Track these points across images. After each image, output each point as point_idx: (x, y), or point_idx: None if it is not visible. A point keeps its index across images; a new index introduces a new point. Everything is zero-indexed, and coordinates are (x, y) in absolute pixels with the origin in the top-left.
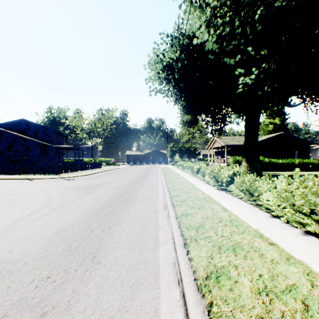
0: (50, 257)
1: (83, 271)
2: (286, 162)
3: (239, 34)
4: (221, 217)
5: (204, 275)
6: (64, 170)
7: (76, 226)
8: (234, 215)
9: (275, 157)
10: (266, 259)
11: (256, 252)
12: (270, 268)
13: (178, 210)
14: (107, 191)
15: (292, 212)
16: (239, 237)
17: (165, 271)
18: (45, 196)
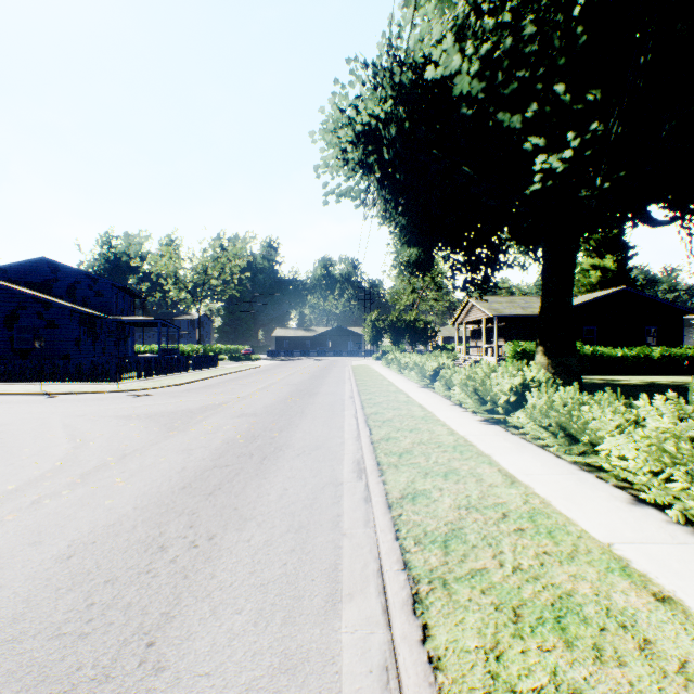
0: (21, 645)
1: None
2: (633, 355)
3: (535, 52)
4: (505, 502)
5: None
6: (130, 372)
7: (123, 529)
8: (536, 496)
9: (606, 343)
10: (666, 662)
11: (627, 632)
12: None
13: (393, 480)
14: (221, 426)
15: None
16: (566, 571)
17: None
18: (69, 440)
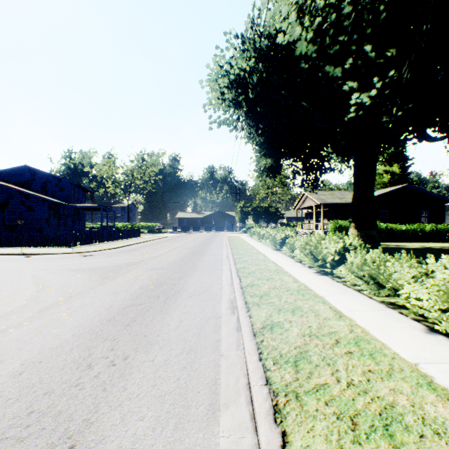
0: None
1: None
2: (413, 229)
3: (352, 23)
4: (336, 331)
5: None
6: (81, 240)
7: (62, 351)
8: (358, 326)
9: (394, 222)
10: None
11: (441, 439)
12: None
13: (256, 315)
14: (139, 276)
15: None
16: (387, 386)
17: None
18: (34, 286)
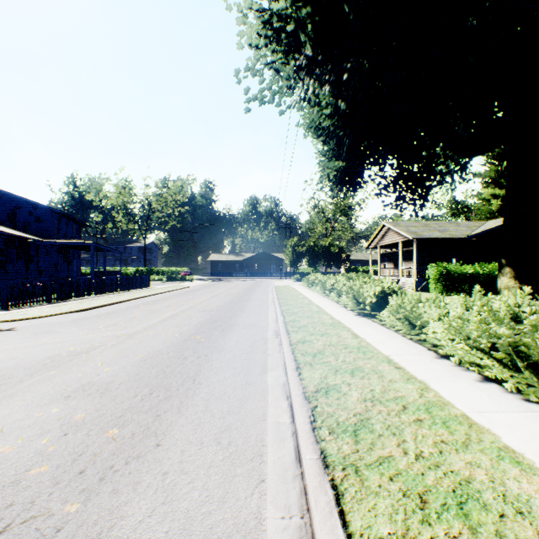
0: None
1: None
2: None
3: None
4: None
5: None
6: (33, 295)
7: None
8: None
9: None
10: None
11: None
12: None
13: None
14: None
15: None
16: None
17: None
18: None
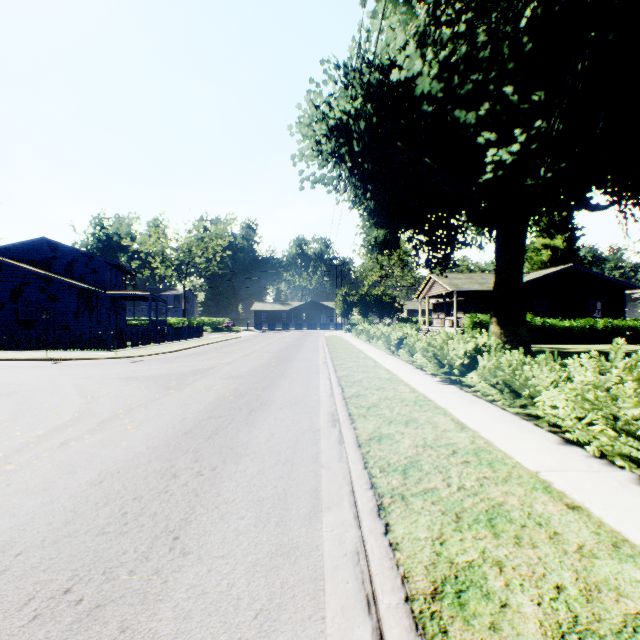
0: (77, 539)
1: (148, 574)
2: (579, 326)
3: (487, 58)
4: (455, 443)
5: (428, 587)
6: (125, 341)
7: (140, 463)
8: (481, 438)
9: (555, 316)
10: (567, 546)
11: (541, 528)
12: (580, 569)
13: (362, 427)
14: (212, 386)
15: (612, 433)
16: (500, 490)
17: (337, 576)
18: (81, 397)
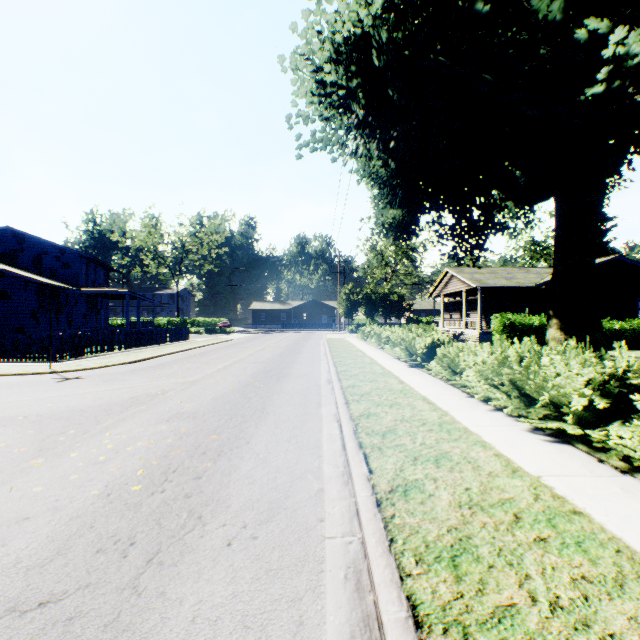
0: None
1: None
2: (632, 328)
3: None
4: None
5: None
6: (79, 348)
7: None
8: None
9: None
10: None
11: None
12: None
13: None
14: (129, 442)
15: None
16: None
17: None
18: None
